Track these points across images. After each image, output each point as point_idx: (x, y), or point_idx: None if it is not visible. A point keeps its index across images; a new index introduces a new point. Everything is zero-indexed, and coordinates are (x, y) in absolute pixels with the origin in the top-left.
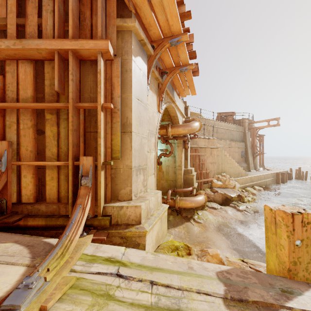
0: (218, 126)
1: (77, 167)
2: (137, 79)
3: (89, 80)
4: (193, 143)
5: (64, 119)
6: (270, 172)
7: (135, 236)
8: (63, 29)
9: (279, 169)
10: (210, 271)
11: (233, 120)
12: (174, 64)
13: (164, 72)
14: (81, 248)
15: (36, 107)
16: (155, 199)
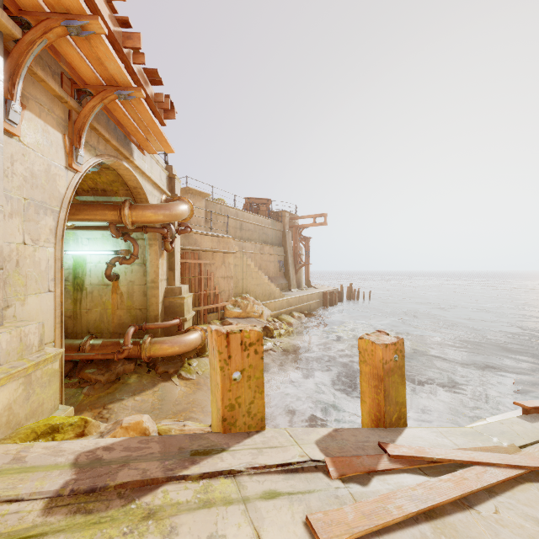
0: (244, 218)
1: None
2: None
3: None
4: (189, 242)
5: None
6: (316, 291)
7: None
8: None
9: (328, 287)
10: (64, 456)
11: (268, 211)
12: (103, 81)
13: (85, 91)
14: None
15: None
16: (12, 339)
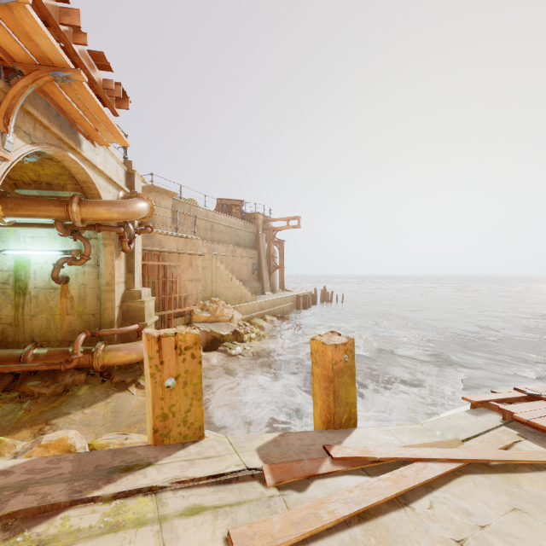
0: (215, 219)
1: None
2: None
3: None
4: (152, 242)
5: None
6: (289, 295)
7: None
8: None
9: (302, 290)
10: None
11: (241, 213)
12: (35, 59)
13: (14, 69)
14: None
15: None
16: None
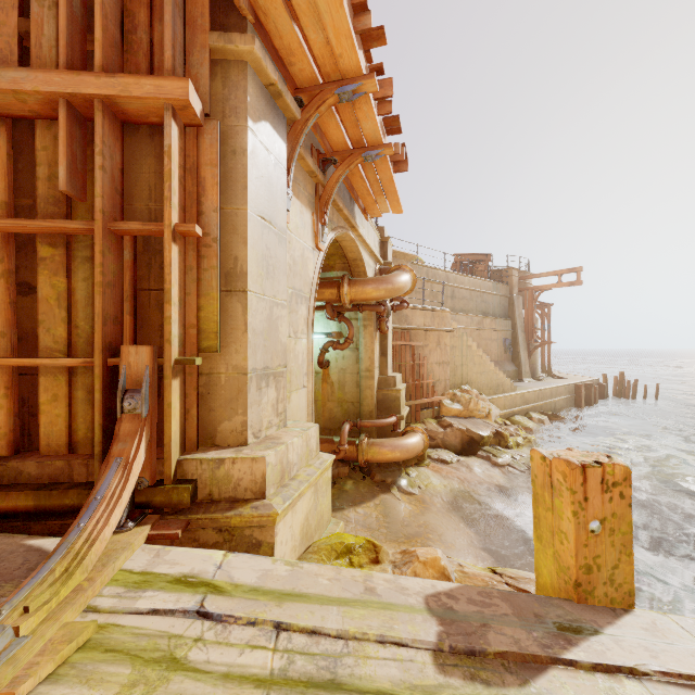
0: (456, 283)
1: (116, 372)
2: (260, 173)
3: (147, 171)
4: (399, 319)
5: (85, 260)
6: (563, 383)
7: (251, 527)
8: (81, 48)
9: (581, 377)
10: (411, 596)
11: (488, 270)
12: (350, 144)
13: (330, 159)
14: (117, 557)
15: (13, 229)
16: (303, 443)
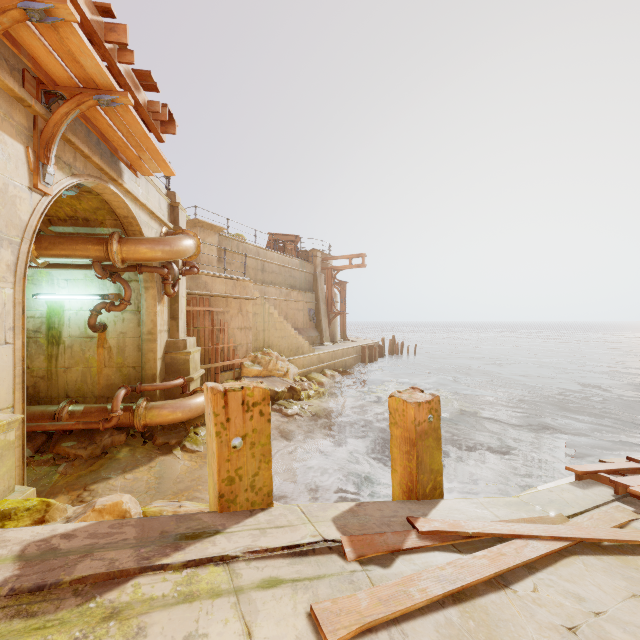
0: (267, 258)
1: None
2: None
3: None
4: (197, 285)
5: None
6: (352, 345)
7: None
8: None
9: (368, 340)
10: (8, 547)
11: (296, 250)
12: (79, 81)
13: (55, 93)
14: None
15: None
16: None
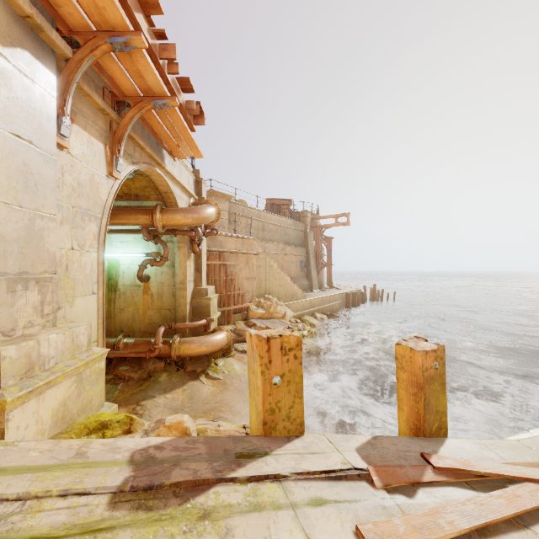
0: (266, 219)
1: None
2: (13, 94)
3: None
4: (214, 244)
5: None
6: (338, 292)
7: None
8: None
9: (351, 288)
10: (121, 453)
11: (290, 212)
12: (141, 92)
13: (124, 102)
14: None
15: None
16: (66, 339)
